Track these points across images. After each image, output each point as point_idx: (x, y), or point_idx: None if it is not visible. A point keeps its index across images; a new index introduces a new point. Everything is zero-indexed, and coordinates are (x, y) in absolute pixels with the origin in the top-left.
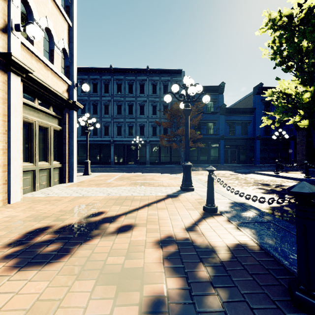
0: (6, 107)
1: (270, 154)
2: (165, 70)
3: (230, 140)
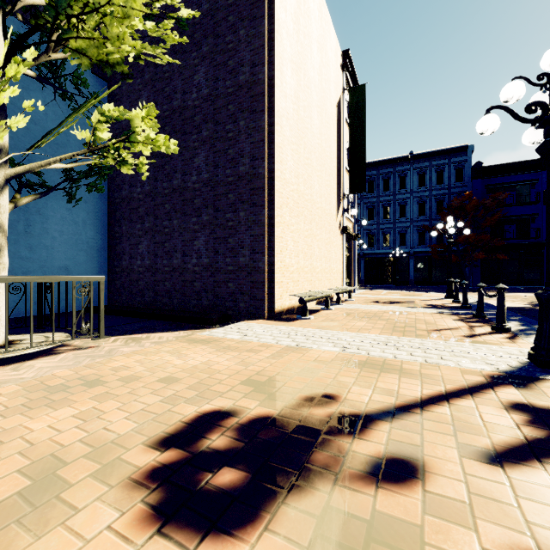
0: (342, 251)
1: None
2: (438, 151)
3: None
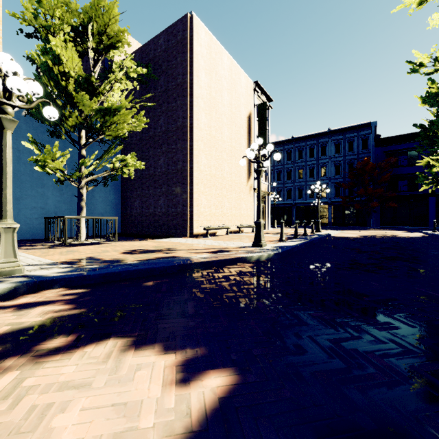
0: (253, 203)
1: None
2: (349, 127)
3: None
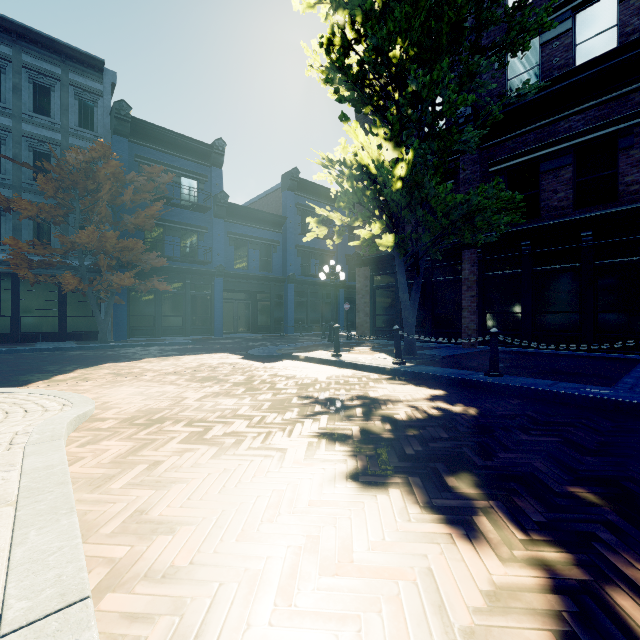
0: None
1: (311, 313)
2: (37, 33)
3: (237, 279)
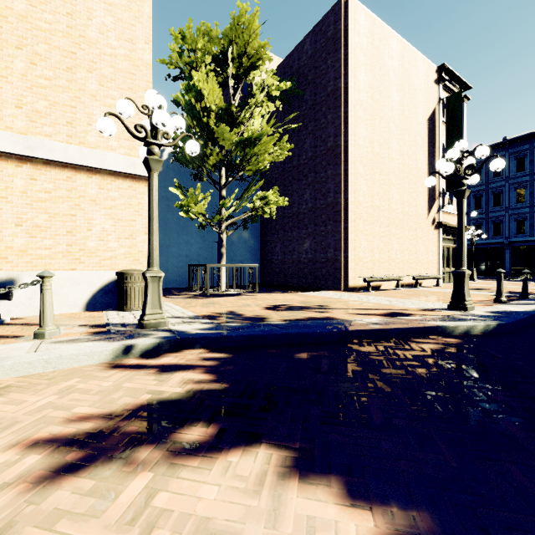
0: (438, 243)
1: None
2: None
3: None
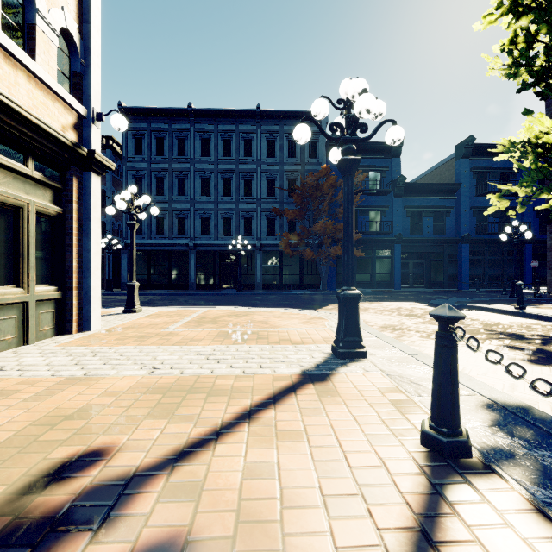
0: None
1: (489, 270)
2: (291, 112)
3: (412, 244)
